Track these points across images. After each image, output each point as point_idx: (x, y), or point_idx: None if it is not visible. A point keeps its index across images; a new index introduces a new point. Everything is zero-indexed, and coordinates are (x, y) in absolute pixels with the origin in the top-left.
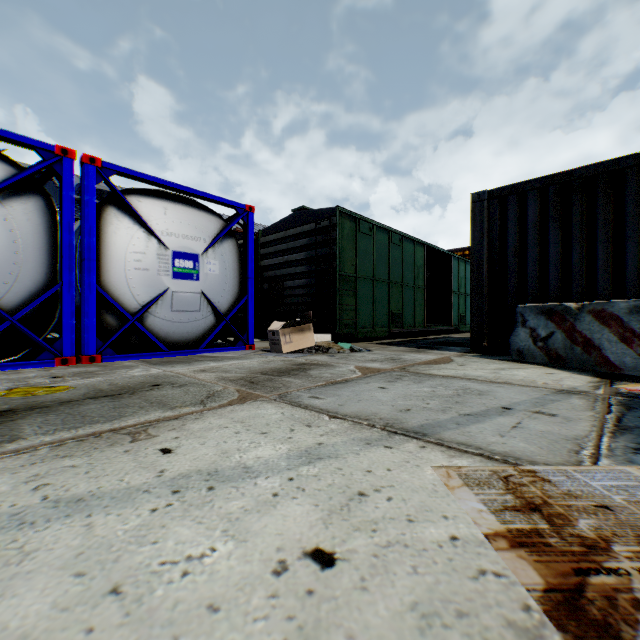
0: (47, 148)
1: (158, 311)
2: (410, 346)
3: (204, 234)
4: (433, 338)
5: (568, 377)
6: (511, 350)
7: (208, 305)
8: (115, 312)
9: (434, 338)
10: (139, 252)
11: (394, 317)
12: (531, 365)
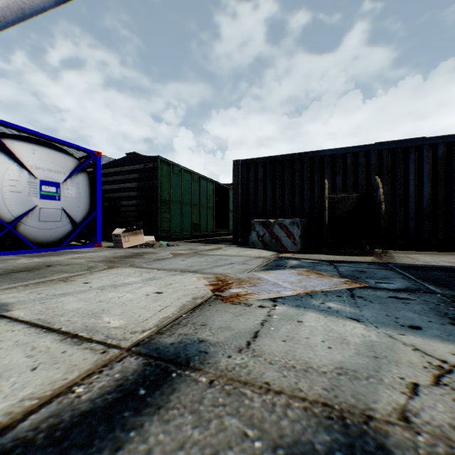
0: None
1: (29, 221)
2: (203, 243)
3: (64, 169)
4: (218, 238)
5: (266, 253)
6: (249, 242)
7: (67, 217)
8: None
9: (218, 238)
10: (14, 180)
11: (195, 226)
12: (256, 249)
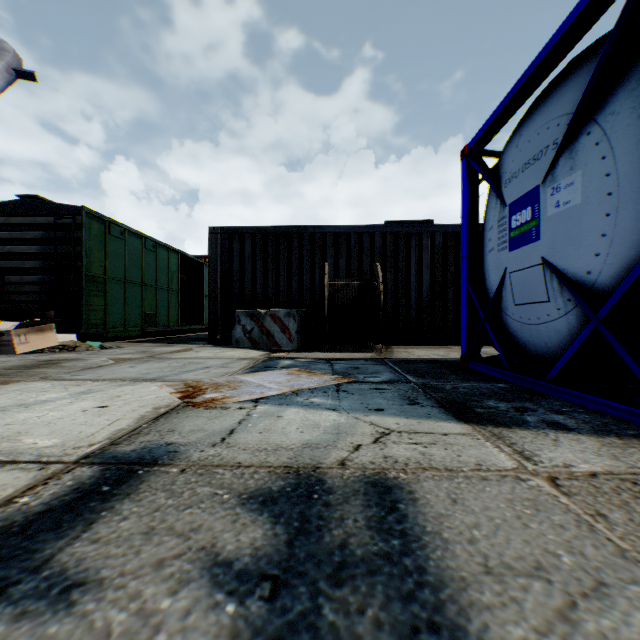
0: None
1: None
2: (162, 342)
3: None
4: (186, 336)
5: (255, 353)
6: (233, 340)
7: None
8: None
9: (187, 336)
10: None
11: (148, 317)
12: (242, 349)
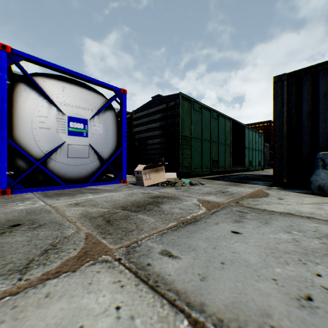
0: None
1: (58, 157)
2: (227, 180)
3: (92, 106)
4: (236, 174)
5: None
6: (312, 186)
7: (94, 154)
8: (25, 158)
9: (237, 174)
10: (43, 116)
11: (213, 162)
12: None
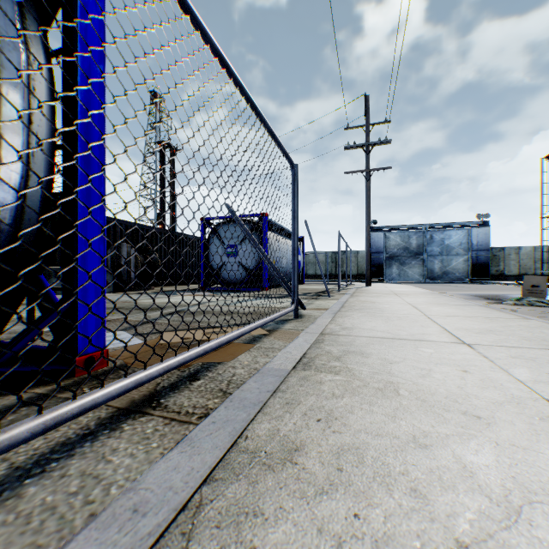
0: None
1: None
2: None
3: None
4: None
5: None
6: None
7: None
8: None
9: None
10: None
11: None
12: None
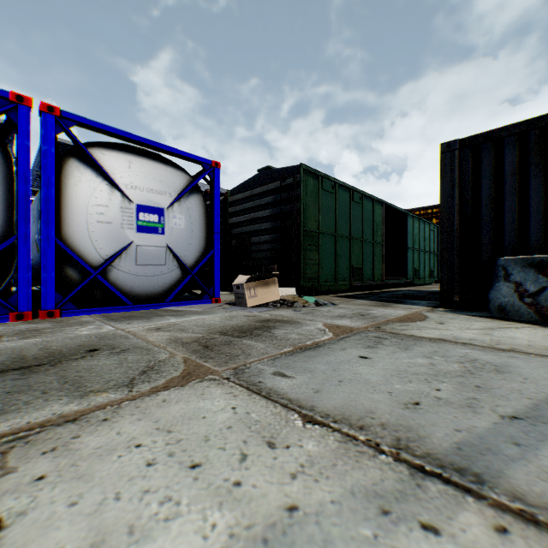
0: (0, 94)
1: (122, 265)
2: (373, 299)
3: (170, 188)
4: (391, 291)
5: None
6: (490, 306)
7: (174, 259)
8: (77, 266)
9: (392, 291)
10: (102, 205)
11: (355, 271)
12: (519, 323)
